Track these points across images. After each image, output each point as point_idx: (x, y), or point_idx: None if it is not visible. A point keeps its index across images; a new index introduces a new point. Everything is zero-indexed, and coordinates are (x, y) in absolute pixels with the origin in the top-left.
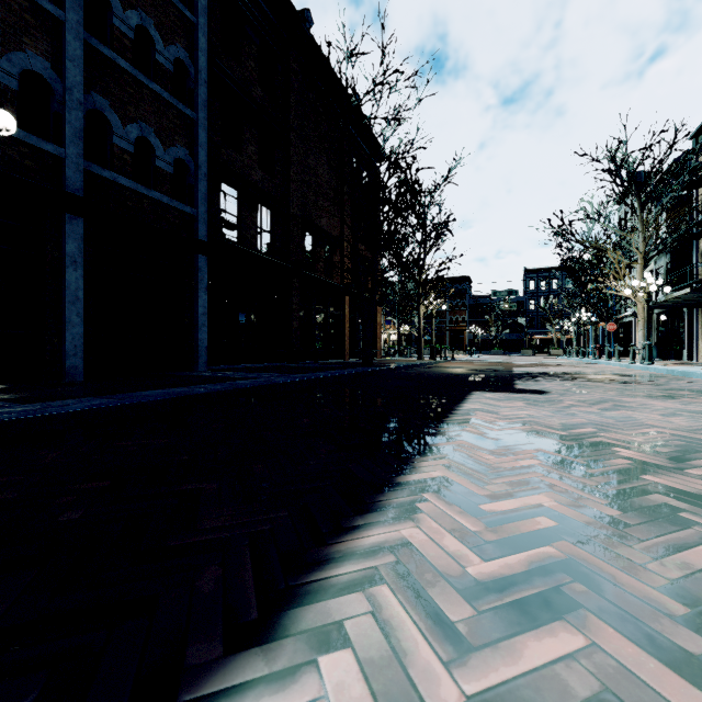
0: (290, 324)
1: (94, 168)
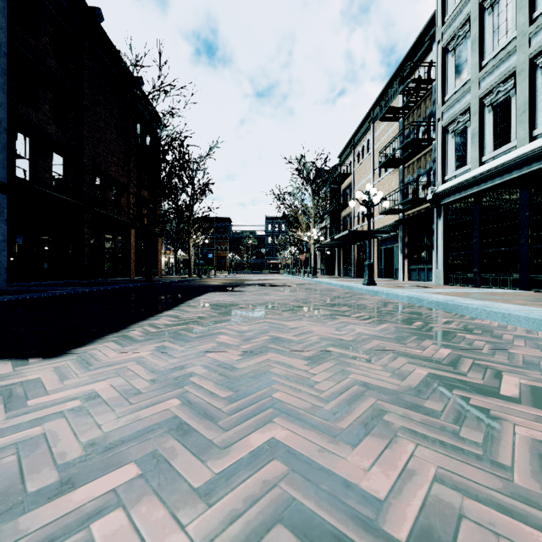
0: (82, 249)
1: None
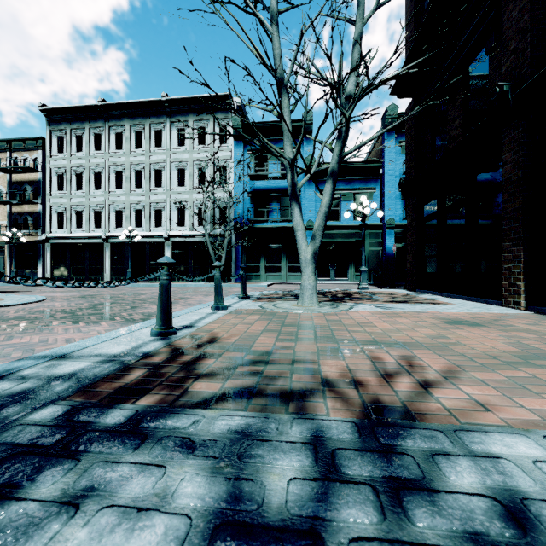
0: None
1: None
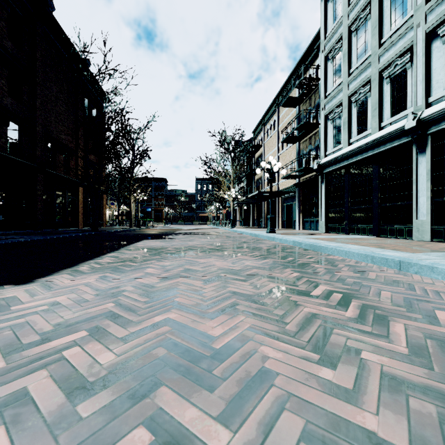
0: (35, 204)
1: None
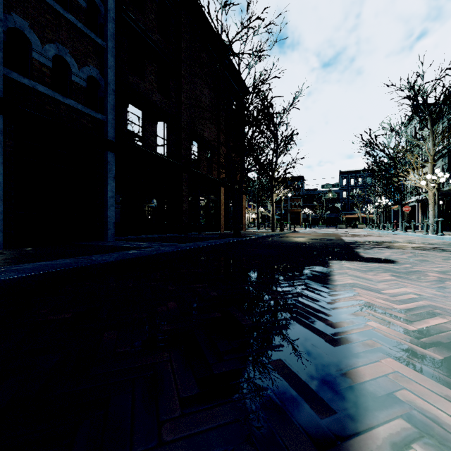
0: (181, 206)
1: (14, 75)
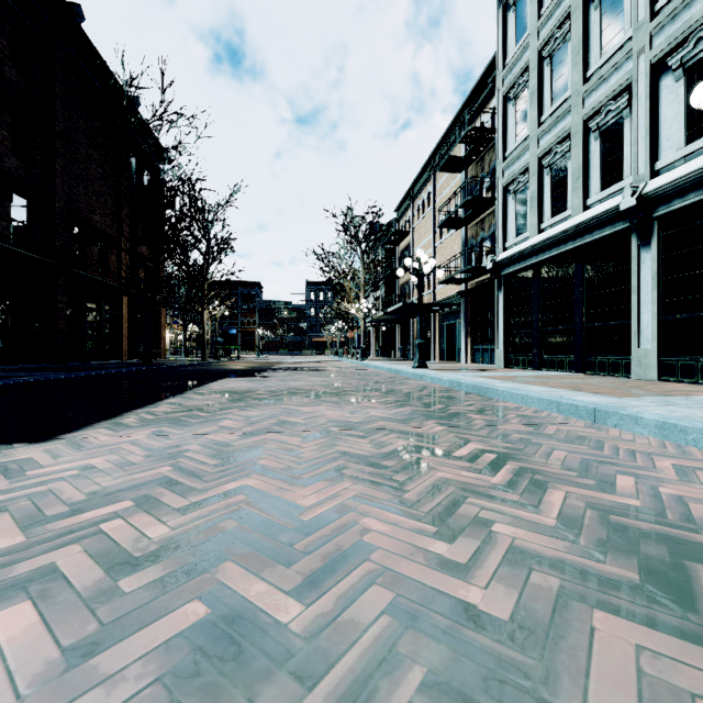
0: (54, 323)
1: None
